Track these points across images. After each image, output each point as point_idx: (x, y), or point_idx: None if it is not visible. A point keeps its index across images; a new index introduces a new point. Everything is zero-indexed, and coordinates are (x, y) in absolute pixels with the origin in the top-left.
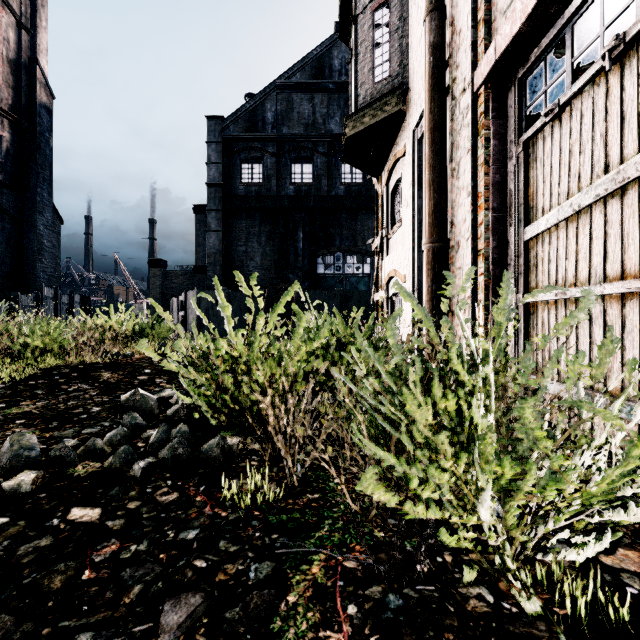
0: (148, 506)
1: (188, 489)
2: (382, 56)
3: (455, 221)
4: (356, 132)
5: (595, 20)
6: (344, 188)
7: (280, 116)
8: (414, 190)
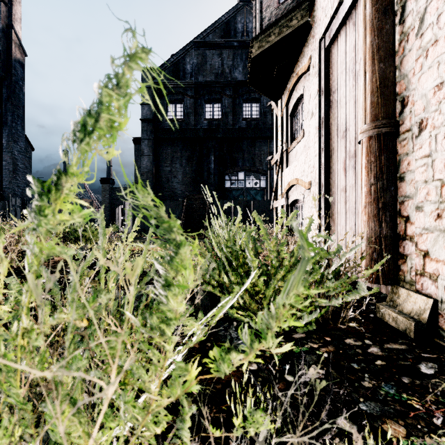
0: None
1: None
2: None
3: (413, 95)
4: (262, 51)
5: None
6: (245, 122)
7: (196, 67)
8: (321, 98)
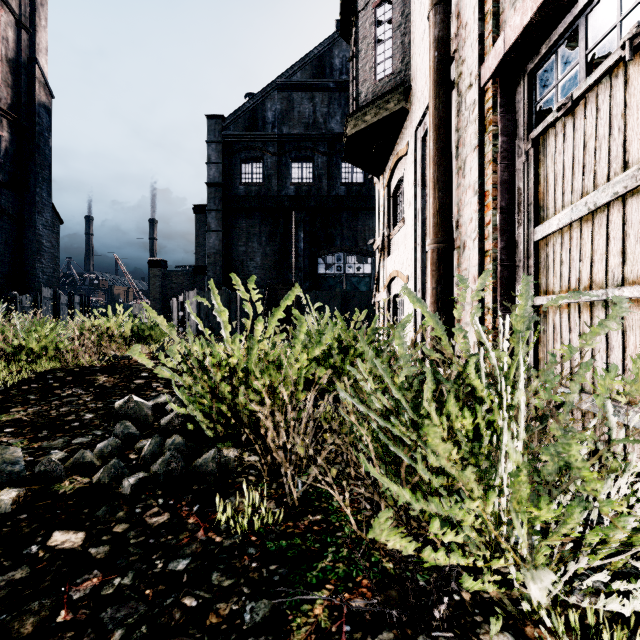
0: (136, 529)
1: (180, 509)
2: (384, 53)
3: (461, 221)
4: (357, 130)
5: (612, 8)
6: (345, 188)
7: (280, 115)
8: (417, 189)
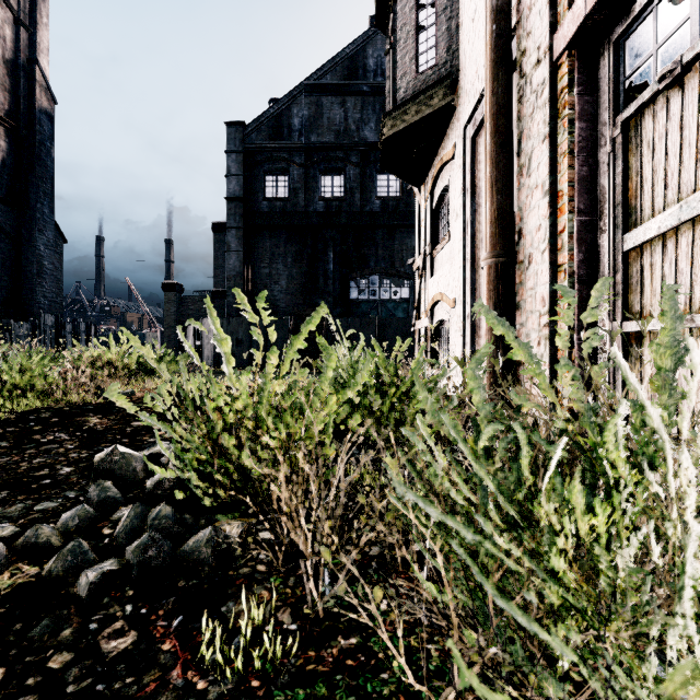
0: (81, 664)
1: (154, 624)
2: (427, 42)
3: (525, 229)
4: (396, 131)
5: None
6: (380, 203)
7: (308, 122)
8: (465, 198)
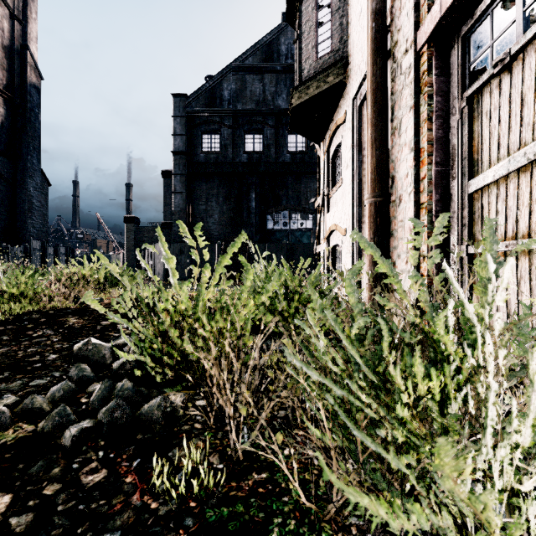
0: (67, 492)
1: (119, 464)
2: (324, 34)
3: (396, 177)
4: (301, 102)
5: None
6: (290, 155)
7: (235, 94)
8: (354, 152)
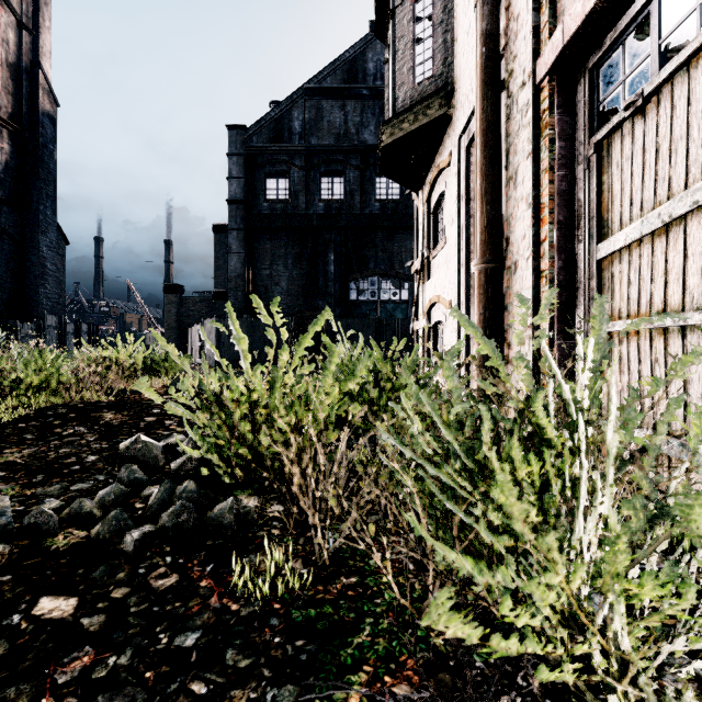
0: (138, 595)
1: (191, 569)
2: (424, 53)
3: (512, 238)
4: (394, 139)
5: None
6: (379, 205)
7: (308, 125)
8: (460, 204)
